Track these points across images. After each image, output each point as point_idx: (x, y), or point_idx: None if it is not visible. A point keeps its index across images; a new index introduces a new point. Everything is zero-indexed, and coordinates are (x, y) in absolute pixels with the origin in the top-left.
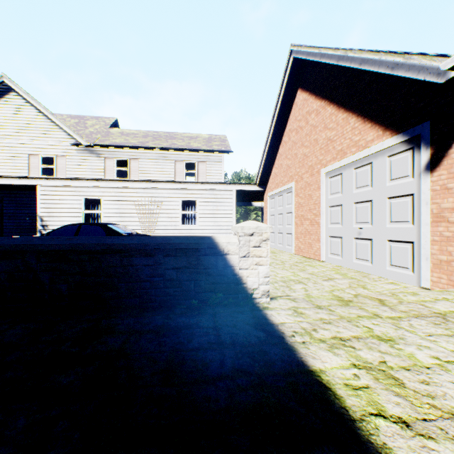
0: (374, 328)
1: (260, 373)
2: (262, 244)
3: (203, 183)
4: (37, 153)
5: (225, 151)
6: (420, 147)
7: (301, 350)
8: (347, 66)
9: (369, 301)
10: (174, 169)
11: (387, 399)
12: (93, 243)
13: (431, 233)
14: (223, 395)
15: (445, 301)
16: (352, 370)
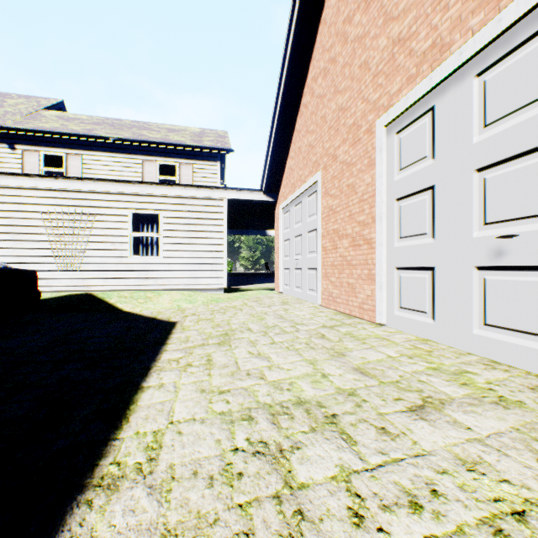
0: None
1: None
2: None
3: (172, 185)
4: None
5: (221, 148)
6: None
7: None
8: None
9: None
10: (142, 174)
11: None
12: None
13: None
14: None
15: None
16: None
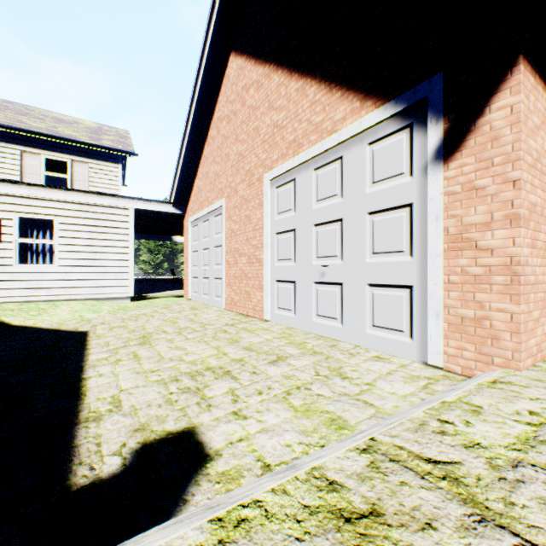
0: None
1: None
2: None
3: (70, 190)
4: None
5: (124, 151)
6: (424, 123)
7: None
8: None
9: (432, 497)
10: (21, 167)
11: None
12: None
13: (446, 270)
14: None
15: None
16: None
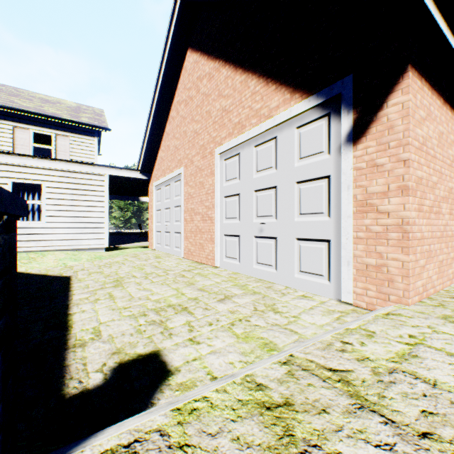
0: None
1: None
2: None
3: (55, 160)
4: None
5: (99, 127)
6: (339, 113)
7: None
8: None
9: (328, 393)
10: (13, 139)
11: None
12: None
13: (355, 228)
14: None
15: (423, 347)
16: None
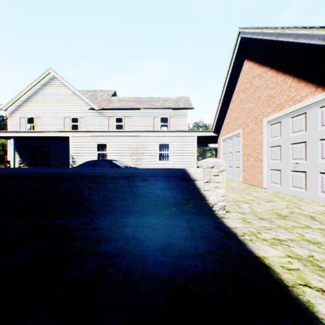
0: (305, 235)
1: (222, 255)
2: (220, 174)
3: (174, 131)
4: (68, 116)
5: (188, 108)
6: None
7: (249, 244)
8: (284, 40)
9: (302, 217)
10: (153, 123)
11: (312, 277)
12: (113, 172)
13: None
14: (199, 264)
15: None
16: (286, 259)
